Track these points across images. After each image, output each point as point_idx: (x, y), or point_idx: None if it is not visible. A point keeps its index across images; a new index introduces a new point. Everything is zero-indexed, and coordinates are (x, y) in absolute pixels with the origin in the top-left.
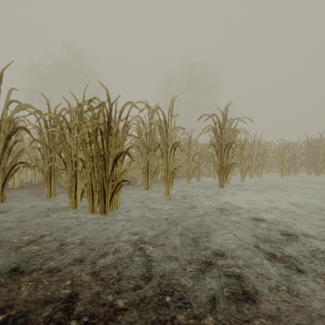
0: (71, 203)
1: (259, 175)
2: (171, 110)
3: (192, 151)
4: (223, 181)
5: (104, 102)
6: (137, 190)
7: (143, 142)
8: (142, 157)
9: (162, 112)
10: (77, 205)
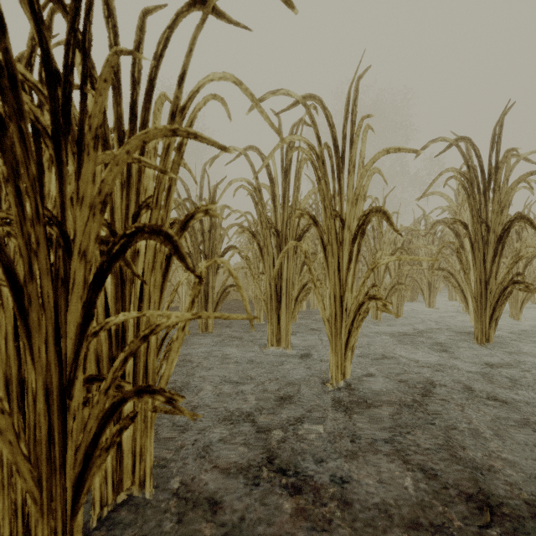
0: None
1: None
2: (352, 110)
3: (385, 243)
4: (491, 324)
5: None
6: (252, 344)
7: (266, 218)
8: (263, 258)
9: (324, 112)
10: None
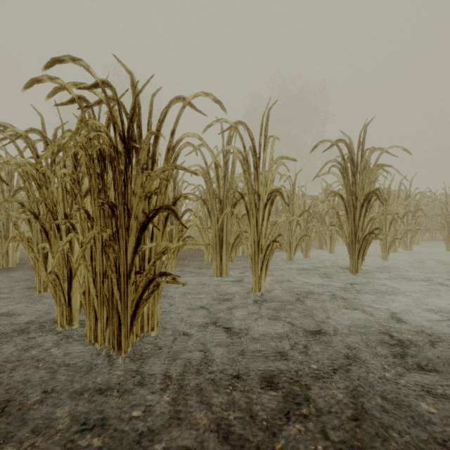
0: (60, 316)
1: (407, 247)
2: (265, 129)
3: (296, 207)
4: (358, 261)
5: (110, 84)
6: (203, 275)
7: (213, 191)
8: (211, 217)
9: (247, 131)
10: (73, 319)
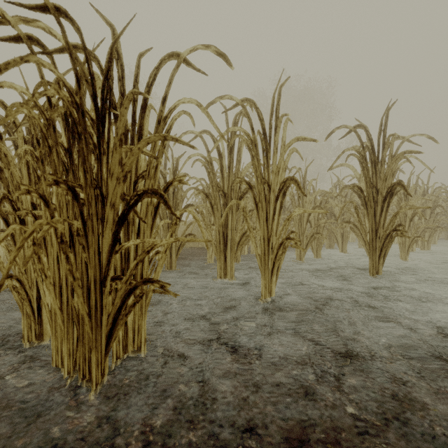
0: (27, 329)
1: (424, 246)
2: (276, 109)
3: (307, 202)
4: (379, 261)
5: (70, 16)
6: (205, 277)
7: (216, 183)
8: (214, 213)
9: (256, 110)
10: (44, 333)
